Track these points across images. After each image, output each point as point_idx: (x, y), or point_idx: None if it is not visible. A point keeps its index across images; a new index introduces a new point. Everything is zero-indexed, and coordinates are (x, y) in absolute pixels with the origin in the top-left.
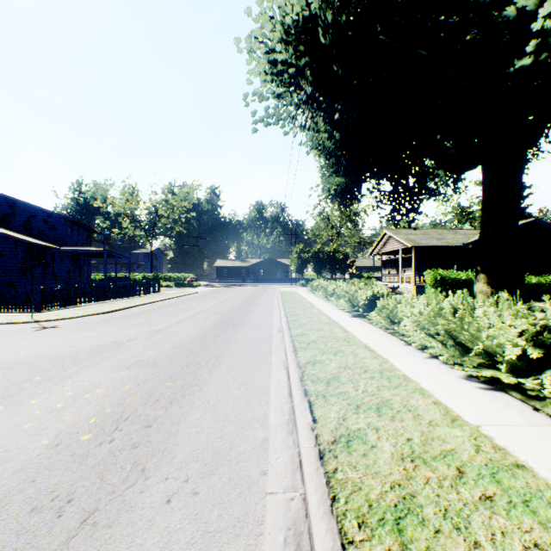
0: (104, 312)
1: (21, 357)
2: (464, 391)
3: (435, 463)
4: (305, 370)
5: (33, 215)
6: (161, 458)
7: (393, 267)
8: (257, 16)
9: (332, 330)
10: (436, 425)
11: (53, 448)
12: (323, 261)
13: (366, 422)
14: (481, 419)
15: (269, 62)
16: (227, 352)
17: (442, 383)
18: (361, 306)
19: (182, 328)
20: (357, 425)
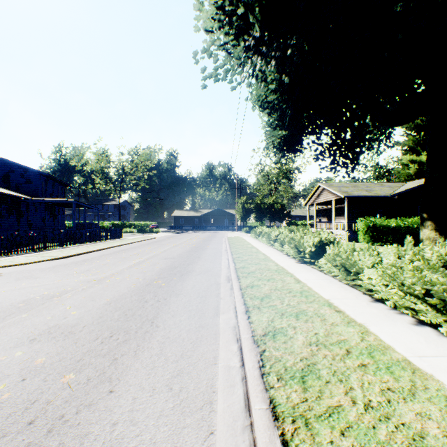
0: (59, 258)
1: None
2: None
3: None
4: (264, 350)
5: (11, 170)
6: None
7: (324, 216)
8: None
9: (284, 279)
10: None
11: None
12: (264, 211)
13: None
14: None
15: (216, 7)
16: (167, 311)
17: None
18: (308, 252)
19: (127, 276)
20: None
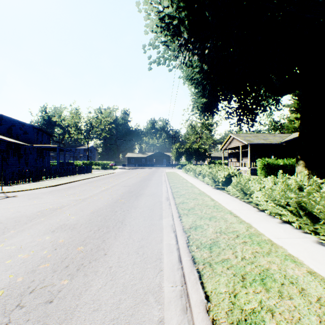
0: (52, 186)
1: None
2: None
3: None
4: (189, 235)
5: (13, 125)
6: None
7: (235, 157)
8: None
9: (203, 199)
10: None
11: None
12: (191, 153)
13: (257, 300)
14: None
15: (159, 18)
16: (130, 217)
17: (305, 249)
18: (220, 182)
19: (101, 197)
20: (250, 305)
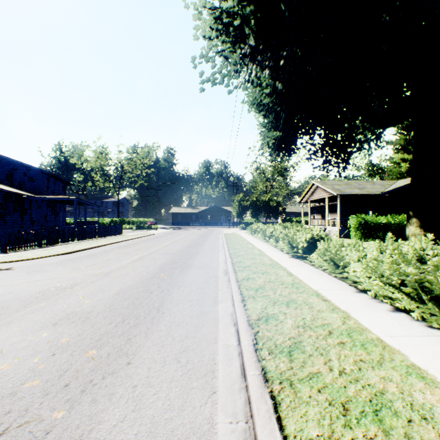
0: (64, 253)
1: None
2: None
3: None
4: (258, 331)
5: (14, 169)
6: None
7: (318, 213)
8: None
9: (277, 273)
10: None
11: None
12: (259, 208)
13: None
14: None
15: (214, 18)
16: (171, 301)
17: (435, 355)
18: (300, 248)
19: (131, 270)
20: None
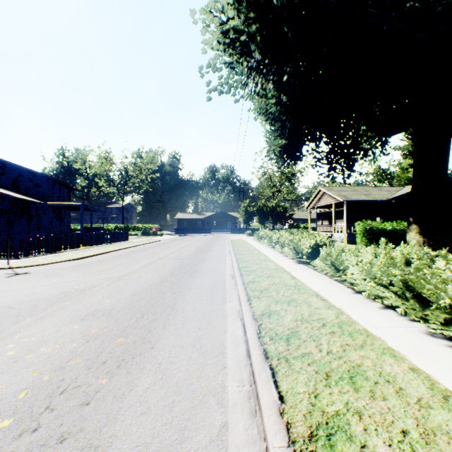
0: (75, 259)
1: None
2: (437, 352)
3: None
4: (261, 324)
5: (20, 175)
6: None
7: (326, 219)
8: None
9: (281, 276)
10: (429, 407)
11: None
12: (266, 214)
13: (343, 401)
14: None
15: (222, 32)
16: (183, 300)
17: (409, 341)
18: (304, 253)
19: (143, 274)
20: (334, 407)
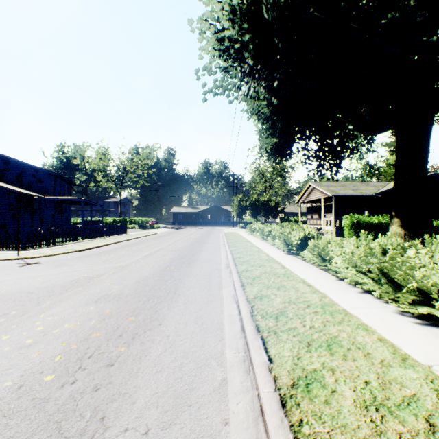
0: (80, 250)
1: (2, 292)
2: (403, 327)
3: (401, 413)
4: (254, 305)
5: (23, 170)
6: (121, 403)
7: (316, 212)
8: (208, 0)
9: (272, 266)
10: (389, 366)
11: (15, 392)
12: (258, 208)
13: (320, 361)
14: (430, 358)
15: (217, 40)
16: (183, 287)
17: (381, 318)
18: (294, 245)
19: (145, 264)
20: (312, 366)
